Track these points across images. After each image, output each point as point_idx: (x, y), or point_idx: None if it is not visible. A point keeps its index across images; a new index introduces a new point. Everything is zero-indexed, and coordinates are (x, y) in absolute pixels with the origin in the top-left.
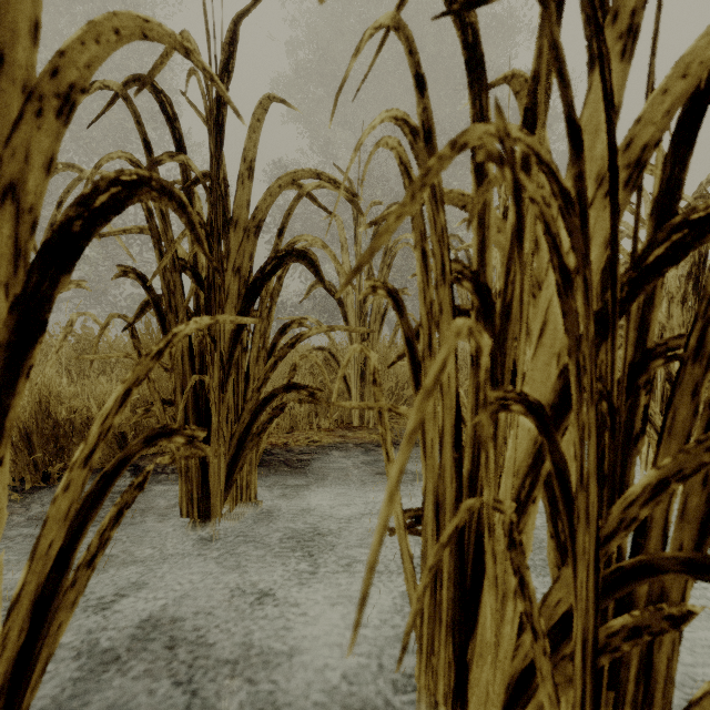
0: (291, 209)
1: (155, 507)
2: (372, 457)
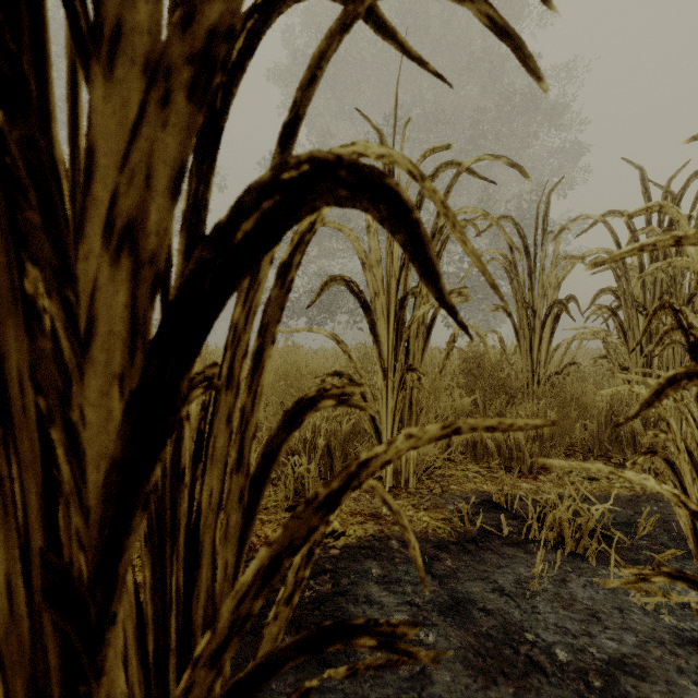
0: (318, 63)
1: None
2: (439, 582)
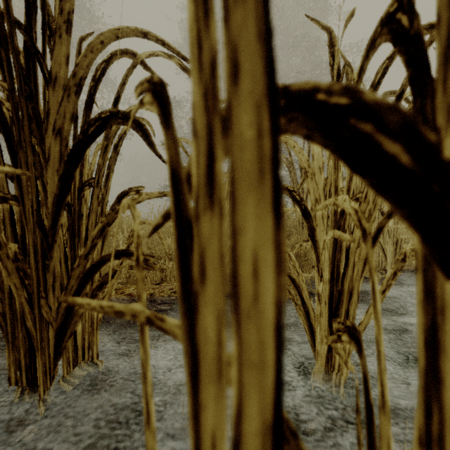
0: (126, 78)
1: (5, 365)
2: None
